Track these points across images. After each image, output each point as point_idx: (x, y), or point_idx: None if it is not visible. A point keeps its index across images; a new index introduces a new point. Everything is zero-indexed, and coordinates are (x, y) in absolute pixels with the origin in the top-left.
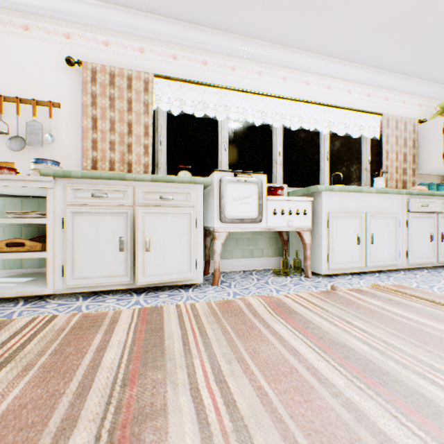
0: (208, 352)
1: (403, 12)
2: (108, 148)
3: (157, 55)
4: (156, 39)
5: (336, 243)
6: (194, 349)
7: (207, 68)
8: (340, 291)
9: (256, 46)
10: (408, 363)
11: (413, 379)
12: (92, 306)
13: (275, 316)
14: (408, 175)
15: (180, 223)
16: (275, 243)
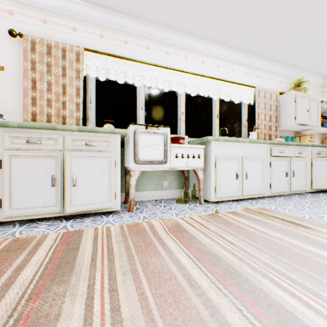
0: (110, 266)
1: (267, 15)
2: (46, 105)
3: (87, 34)
4: (86, 21)
5: (221, 178)
6: (99, 264)
7: (127, 46)
8: (221, 213)
9: (165, 32)
10: (257, 267)
11: (259, 278)
12: (25, 231)
13: (169, 234)
14: (272, 130)
15: (102, 164)
16: (179, 179)
